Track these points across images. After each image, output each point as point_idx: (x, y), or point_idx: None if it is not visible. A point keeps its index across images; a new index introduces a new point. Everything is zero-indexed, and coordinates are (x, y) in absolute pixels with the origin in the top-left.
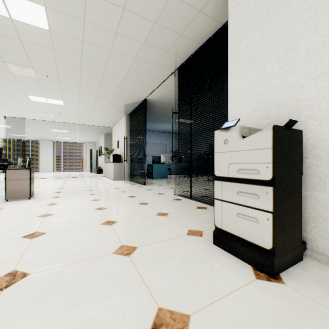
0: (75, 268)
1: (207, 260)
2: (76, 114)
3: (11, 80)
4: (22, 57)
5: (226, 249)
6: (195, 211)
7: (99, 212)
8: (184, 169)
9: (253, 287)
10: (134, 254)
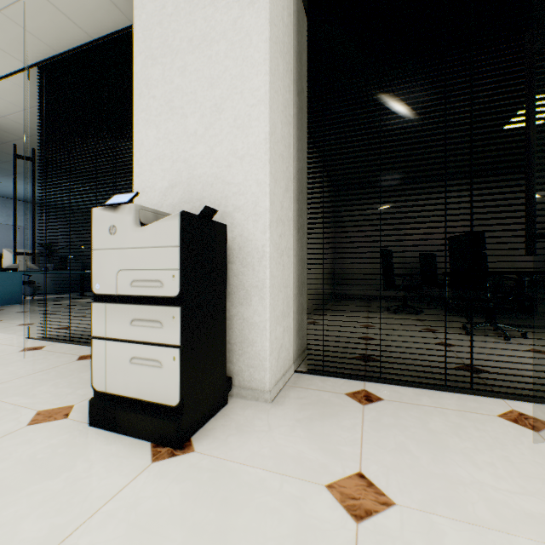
0: None
1: (63, 467)
2: None
3: None
4: None
5: (112, 428)
6: (71, 367)
7: None
8: (73, 282)
9: (142, 481)
10: None
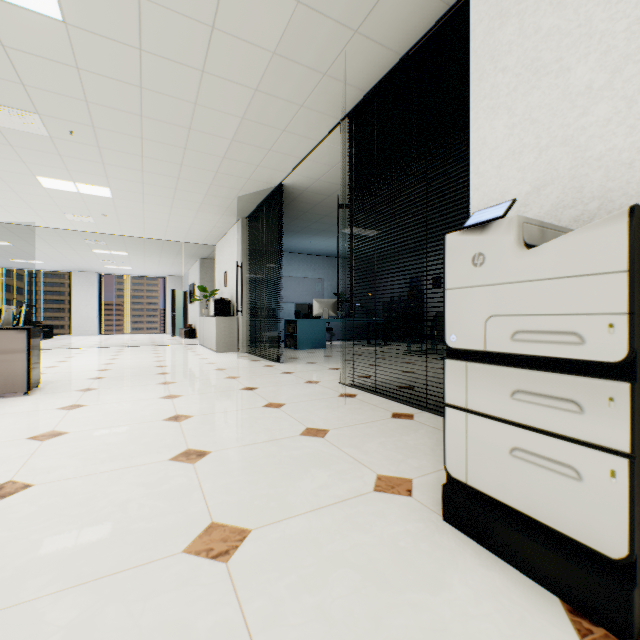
0: (70, 605)
1: (436, 578)
2: (139, 218)
3: None
4: (13, 87)
5: (480, 539)
6: (389, 425)
7: (172, 426)
8: (359, 329)
9: None
10: (239, 555)
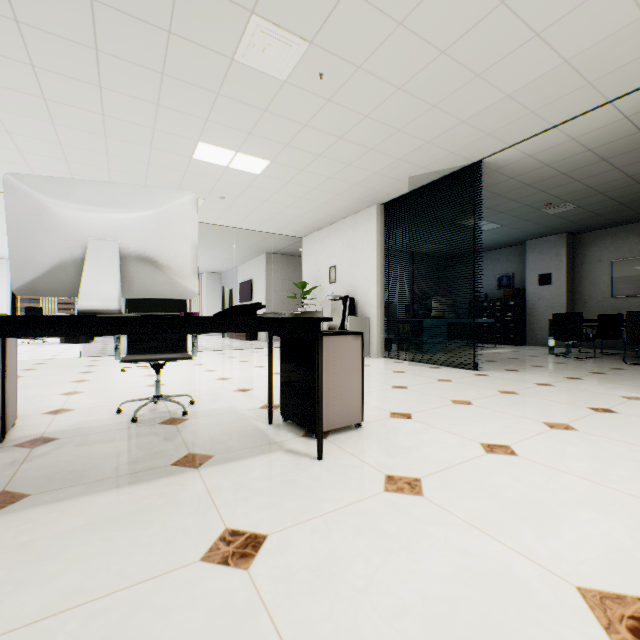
0: None
1: None
2: (258, 202)
3: (202, 87)
4: None
5: None
6: None
7: None
8: None
9: None
10: None
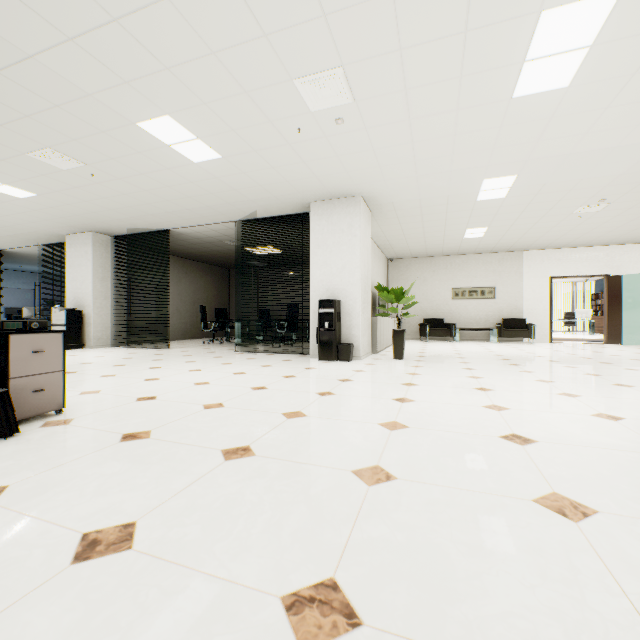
0: None
1: None
2: None
3: None
4: None
5: None
6: None
7: None
8: None
9: None
10: None
